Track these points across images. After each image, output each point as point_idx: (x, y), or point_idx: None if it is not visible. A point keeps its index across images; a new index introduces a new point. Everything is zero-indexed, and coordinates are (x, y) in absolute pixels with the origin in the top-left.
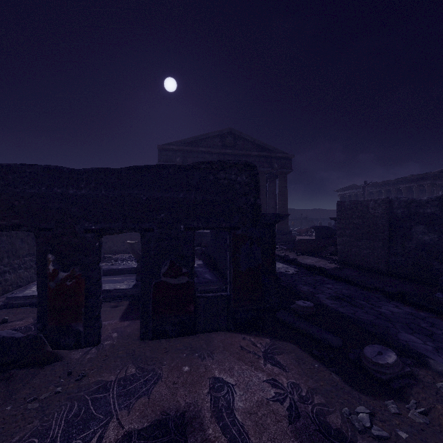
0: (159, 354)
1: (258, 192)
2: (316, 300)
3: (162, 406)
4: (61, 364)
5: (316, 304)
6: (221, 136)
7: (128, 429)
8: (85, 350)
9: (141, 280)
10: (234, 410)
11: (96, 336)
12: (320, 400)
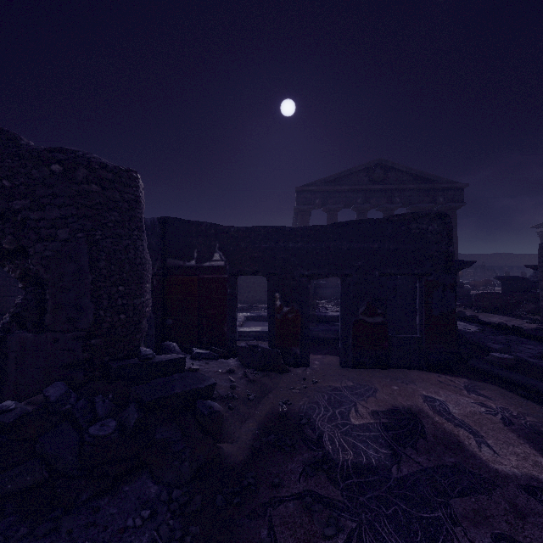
0: (365, 377)
1: (451, 240)
2: (515, 355)
3: (389, 403)
4: (292, 374)
5: (515, 359)
6: (368, 169)
7: (372, 409)
8: (302, 369)
9: (342, 317)
10: (451, 413)
11: (308, 359)
12: (532, 419)
